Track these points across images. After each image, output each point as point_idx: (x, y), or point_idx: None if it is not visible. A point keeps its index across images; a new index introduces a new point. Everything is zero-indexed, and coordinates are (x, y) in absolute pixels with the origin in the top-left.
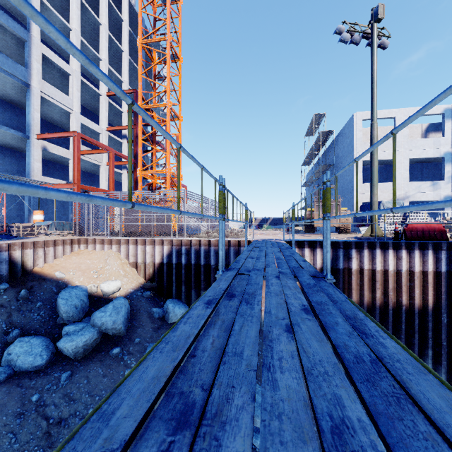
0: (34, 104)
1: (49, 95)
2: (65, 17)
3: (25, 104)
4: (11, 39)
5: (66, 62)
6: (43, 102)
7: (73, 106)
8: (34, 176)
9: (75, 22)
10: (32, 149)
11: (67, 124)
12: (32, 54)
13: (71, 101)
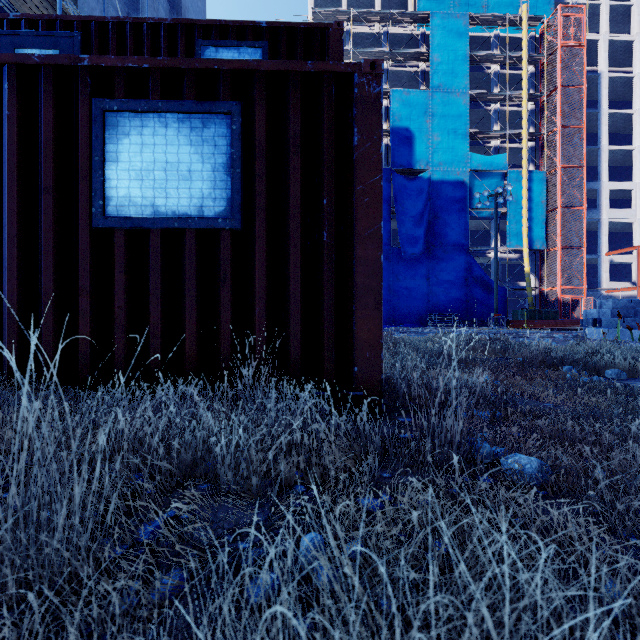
0: (603, 232)
1: (614, 218)
2: (626, 131)
3: (593, 229)
4: (586, 191)
5: (627, 169)
6: (608, 224)
7: (636, 215)
8: (603, 283)
9: (638, 140)
10: (602, 264)
11: (629, 228)
12: (602, 196)
13: (634, 212)
